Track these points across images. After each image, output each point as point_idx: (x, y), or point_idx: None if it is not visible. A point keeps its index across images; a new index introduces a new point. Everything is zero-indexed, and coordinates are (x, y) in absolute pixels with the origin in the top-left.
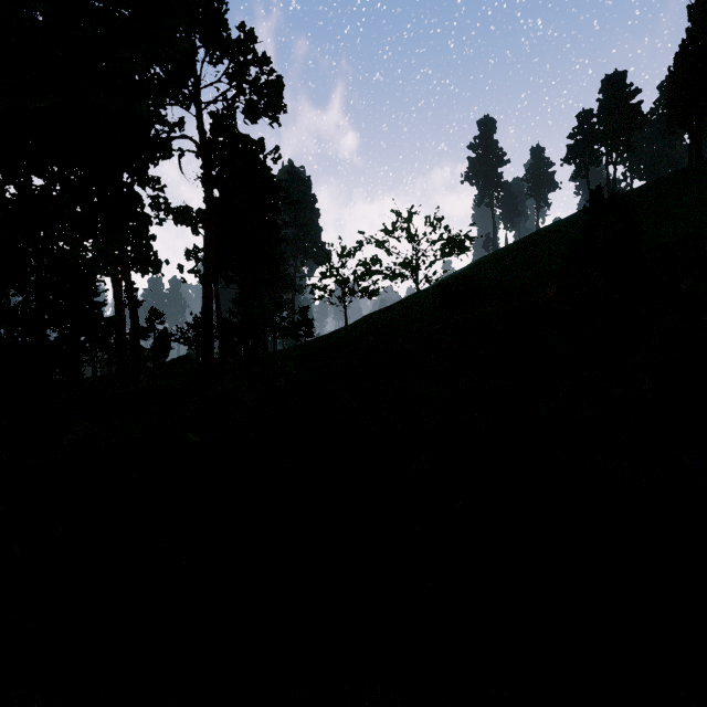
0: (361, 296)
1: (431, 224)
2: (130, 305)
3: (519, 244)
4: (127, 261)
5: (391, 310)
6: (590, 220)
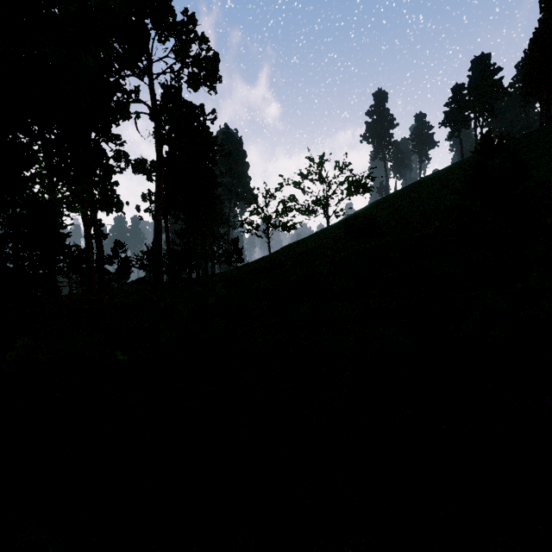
0: (282, 230)
1: (339, 168)
2: (96, 237)
3: (407, 189)
4: (95, 202)
5: (305, 242)
6: (479, 160)
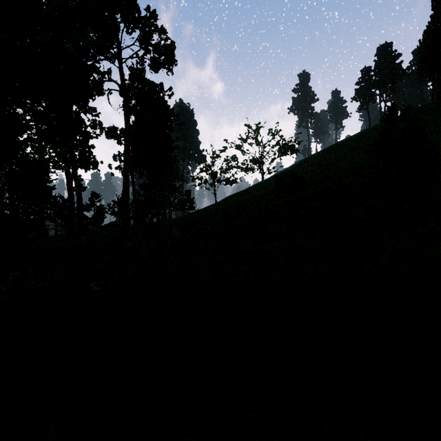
0: (225, 183)
1: (272, 134)
2: (77, 189)
3: (325, 151)
4: (76, 161)
5: (244, 193)
6: (386, 127)
